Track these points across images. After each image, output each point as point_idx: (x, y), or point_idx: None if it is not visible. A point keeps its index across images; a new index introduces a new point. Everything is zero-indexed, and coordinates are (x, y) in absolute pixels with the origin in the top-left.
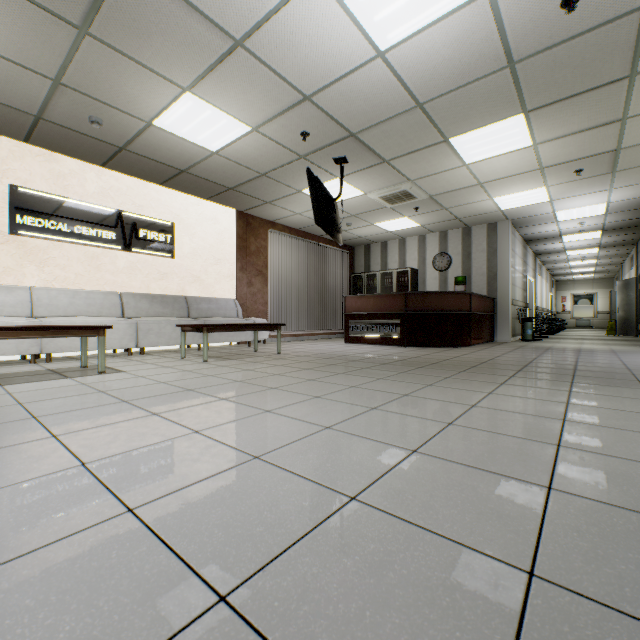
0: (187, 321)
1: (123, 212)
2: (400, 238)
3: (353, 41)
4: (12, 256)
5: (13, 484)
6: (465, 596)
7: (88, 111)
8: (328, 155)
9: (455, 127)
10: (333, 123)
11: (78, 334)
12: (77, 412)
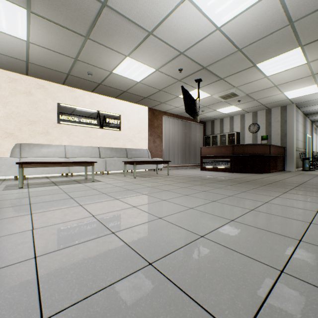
0: (126, 159)
1: (100, 111)
2: (230, 116)
3: (204, 24)
4: (58, 132)
5: (71, 221)
6: (249, 275)
7: (87, 70)
8: (192, 78)
9: (259, 58)
10: (194, 63)
11: (84, 165)
12: (87, 197)
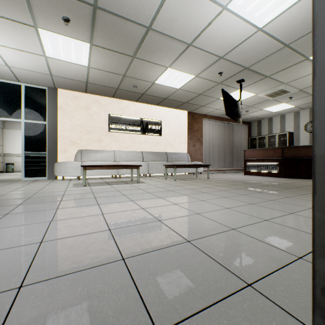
0: (167, 163)
1: (143, 119)
2: (281, 115)
3: (244, 28)
4: (109, 139)
5: (127, 210)
6: (268, 256)
7: (133, 83)
8: (233, 80)
9: None
10: (235, 65)
11: (131, 168)
12: (135, 194)
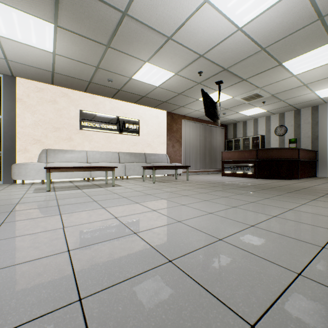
0: (145, 164)
1: (119, 117)
2: (254, 118)
3: (224, 26)
4: (80, 138)
5: (96, 221)
6: (265, 275)
7: (107, 77)
8: (212, 81)
9: (286, 56)
10: (214, 65)
11: (105, 170)
12: (109, 200)
